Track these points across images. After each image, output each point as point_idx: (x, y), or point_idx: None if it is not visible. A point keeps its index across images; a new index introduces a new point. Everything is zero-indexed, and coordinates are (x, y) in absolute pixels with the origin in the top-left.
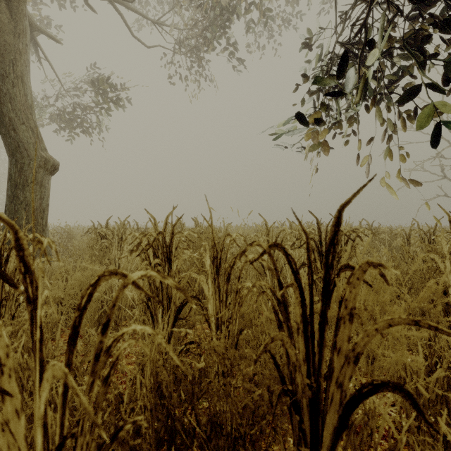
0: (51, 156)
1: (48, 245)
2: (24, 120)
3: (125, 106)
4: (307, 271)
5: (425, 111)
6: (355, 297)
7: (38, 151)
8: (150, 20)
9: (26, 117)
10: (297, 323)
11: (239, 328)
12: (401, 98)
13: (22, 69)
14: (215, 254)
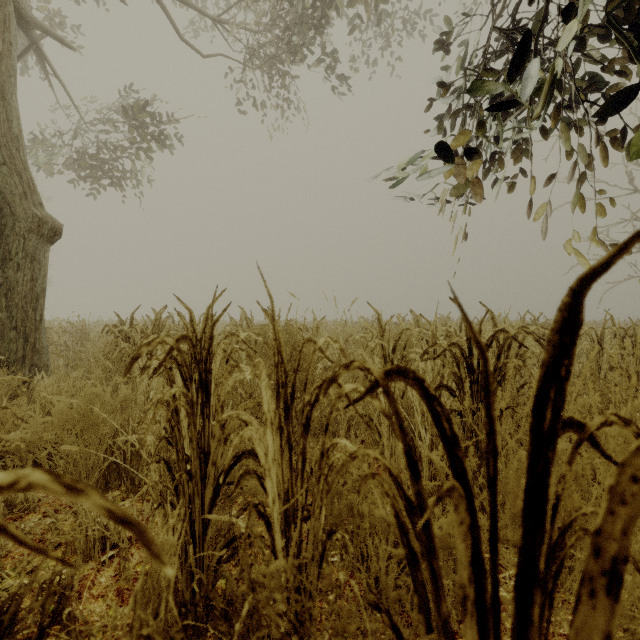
0: (49, 215)
1: (44, 351)
2: (6, 159)
3: (172, 146)
4: (486, 447)
5: (639, 135)
6: (629, 532)
7: (28, 207)
8: (207, 16)
9: (9, 154)
10: (463, 586)
11: (327, 523)
12: (598, 115)
13: (4, 80)
14: (283, 378)
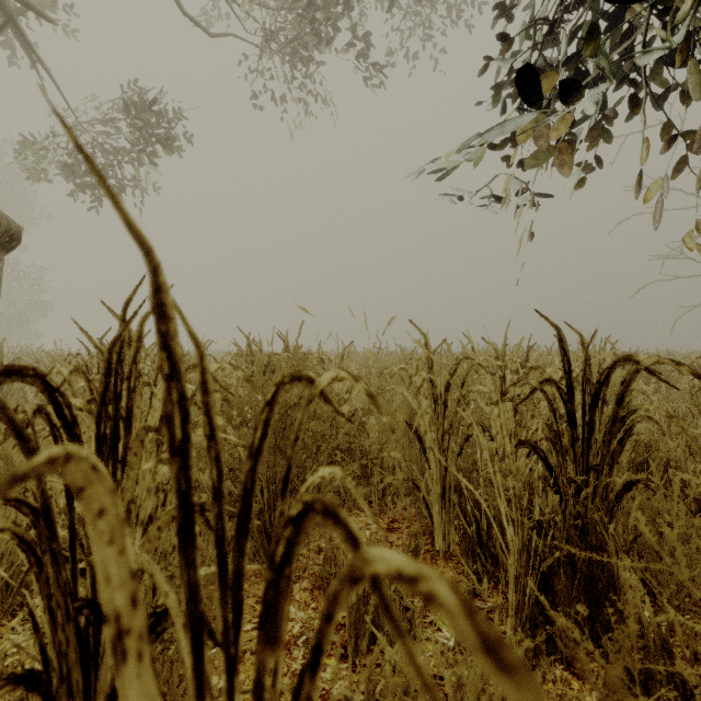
0: (3, 214)
1: None
2: None
3: (178, 148)
4: None
5: None
6: None
7: None
8: None
9: None
10: None
11: None
12: None
13: None
14: (212, 479)
